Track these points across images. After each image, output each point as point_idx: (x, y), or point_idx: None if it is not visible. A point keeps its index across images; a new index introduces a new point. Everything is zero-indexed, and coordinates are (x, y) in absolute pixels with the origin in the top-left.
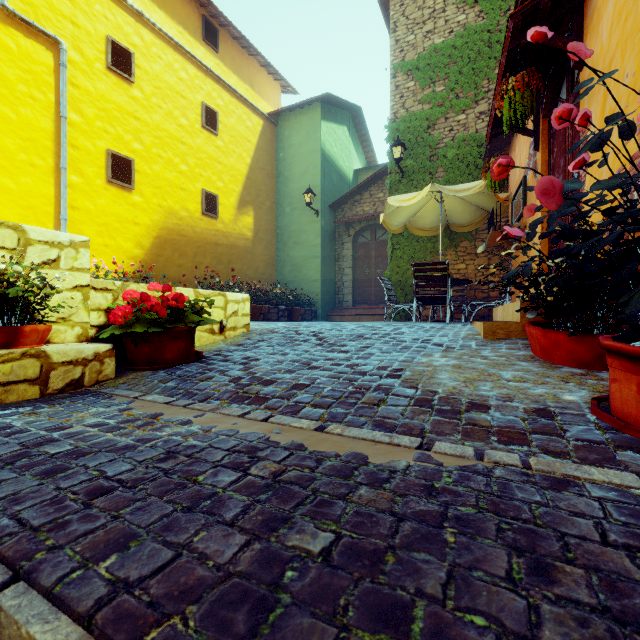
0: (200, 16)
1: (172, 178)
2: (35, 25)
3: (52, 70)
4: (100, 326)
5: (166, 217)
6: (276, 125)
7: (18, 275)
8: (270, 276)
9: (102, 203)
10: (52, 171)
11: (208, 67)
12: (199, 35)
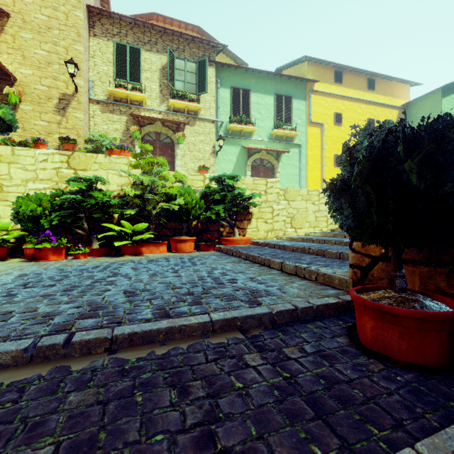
0: (366, 79)
1: None
2: (317, 123)
3: (320, 134)
4: None
5: None
6: (406, 109)
7: None
8: None
9: (332, 174)
10: (320, 168)
11: (370, 101)
12: (366, 88)
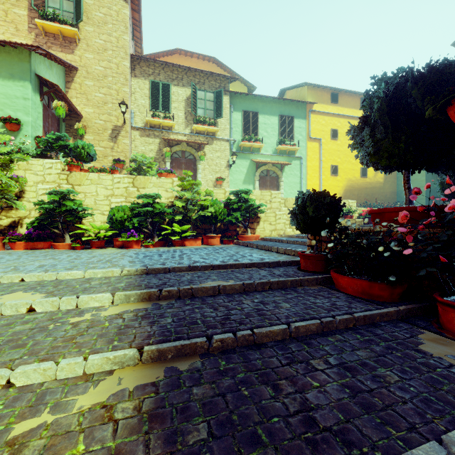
0: (359, 99)
1: (349, 167)
2: (316, 138)
3: (318, 148)
4: (357, 216)
5: (347, 182)
6: None
7: (351, 208)
8: (393, 198)
9: (329, 182)
10: (318, 176)
11: None
12: (359, 107)
